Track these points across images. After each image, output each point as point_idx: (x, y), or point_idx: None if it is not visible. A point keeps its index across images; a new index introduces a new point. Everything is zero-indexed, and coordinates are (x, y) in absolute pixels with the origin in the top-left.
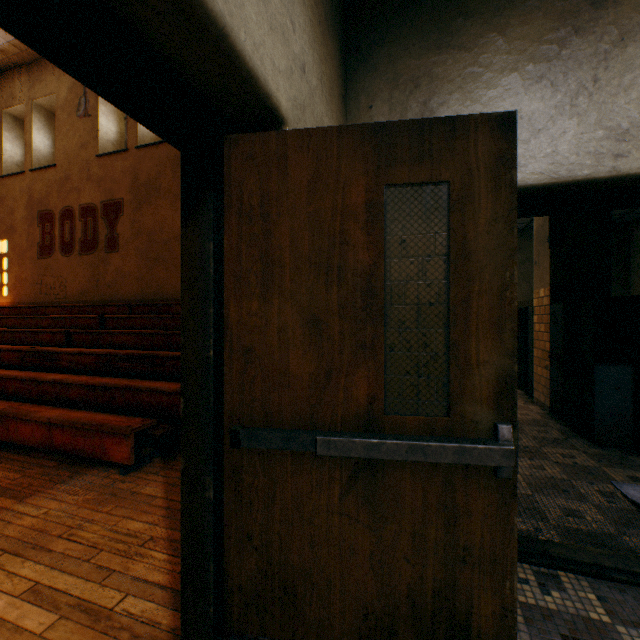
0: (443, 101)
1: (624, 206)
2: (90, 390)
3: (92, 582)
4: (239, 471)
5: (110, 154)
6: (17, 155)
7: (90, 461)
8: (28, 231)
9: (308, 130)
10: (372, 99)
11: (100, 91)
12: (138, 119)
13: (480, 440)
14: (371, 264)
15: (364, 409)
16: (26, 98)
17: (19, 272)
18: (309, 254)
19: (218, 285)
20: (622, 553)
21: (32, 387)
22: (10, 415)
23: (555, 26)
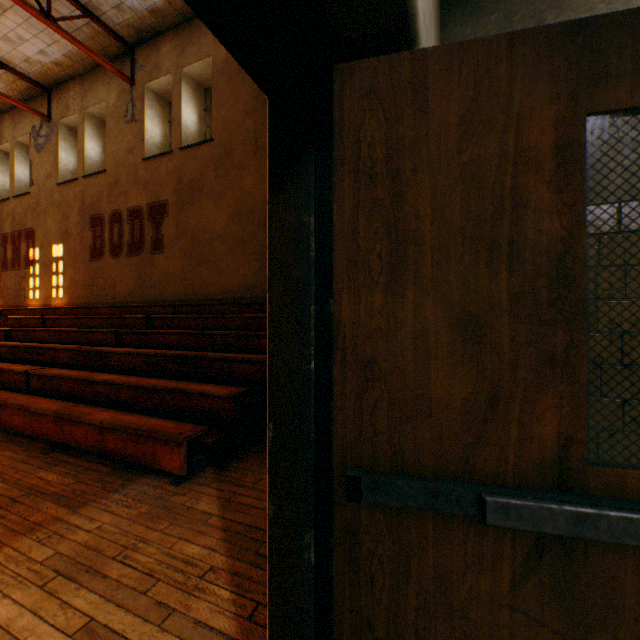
0: None
1: None
2: (140, 392)
3: (150, 623)
4: (354, 531)
5: (155, 157)
6: (71, 163)
7: (141, 468)
8: (81, 235)
9: (459, 44)
10: None
11: None
12: (225, 40)
13: None
14: (564, 236)
15: (552, 455)
16: (79, 108)
17: (73, 274)
18: (461, 224)
19: (320, 273)
20: None
21: (85, 387)
22: (64, 416)
23: None
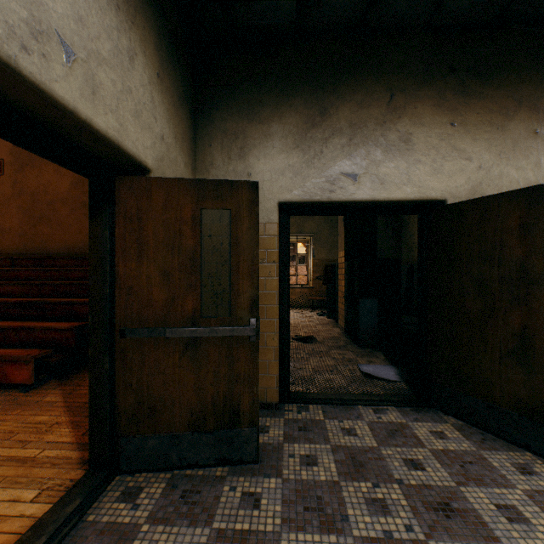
0: (251, 149)
1: (342, 214)
2: None
3: (15, 448)
4: (125, 351)
5: None
6: None
7: None
8: None
9: (163, 178)
10: (212, 141)
11: (49, 159)
12: (67, 168)
13: (243, 326)
14: (195, 246)
15: (191, 315)
16: None
17: None
18: (163, 240)
19: (112, 254)
20: (342, 392)
21: None
22: None
23: (305, 121)
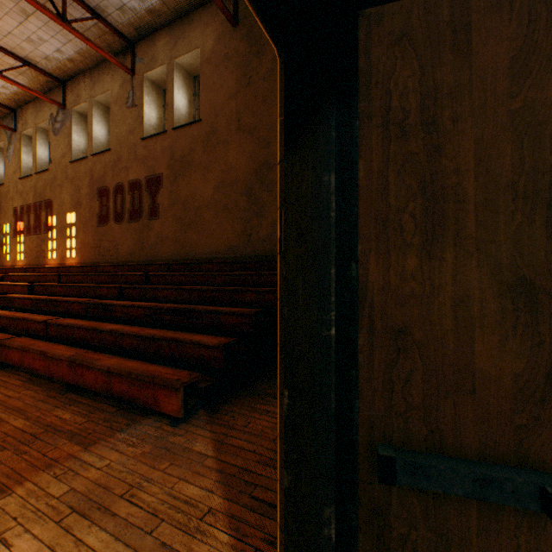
0: None
1: None
2: (140, 340)
3: None
4: (383, 513)
5: (152, 136)
6: (82, 144)
7: (143, 409)
8: (90, 204)
9: None
10: None
11: None
12: None
13: None
14: None
15: None
16: (88, 97)
17: (83, 238)
18: (512, 178)
19: (340, 234)
20: None
21: (94, 335)
22: (77, 362)
23: None
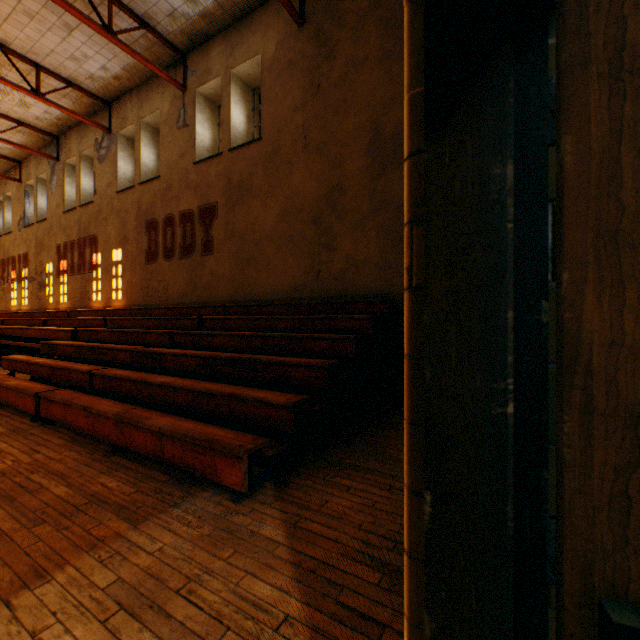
0: None
1: None
2: (195, 396)
3: None
4: None
5: (205, 160)
6: (129, 172)
7: (199, 478)
8: (137, 240)
9: None
10: None
11: None
12: None
13: None
14: None
15: None
16: (136, 118)
17: (130, 277)
18: None
19: (519, 258)
20: None
21: (142, 388)
22: (124, 420)
23: None
